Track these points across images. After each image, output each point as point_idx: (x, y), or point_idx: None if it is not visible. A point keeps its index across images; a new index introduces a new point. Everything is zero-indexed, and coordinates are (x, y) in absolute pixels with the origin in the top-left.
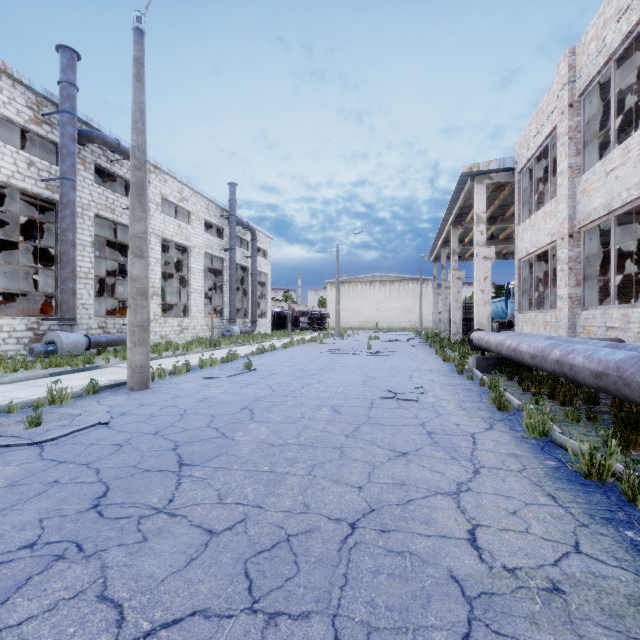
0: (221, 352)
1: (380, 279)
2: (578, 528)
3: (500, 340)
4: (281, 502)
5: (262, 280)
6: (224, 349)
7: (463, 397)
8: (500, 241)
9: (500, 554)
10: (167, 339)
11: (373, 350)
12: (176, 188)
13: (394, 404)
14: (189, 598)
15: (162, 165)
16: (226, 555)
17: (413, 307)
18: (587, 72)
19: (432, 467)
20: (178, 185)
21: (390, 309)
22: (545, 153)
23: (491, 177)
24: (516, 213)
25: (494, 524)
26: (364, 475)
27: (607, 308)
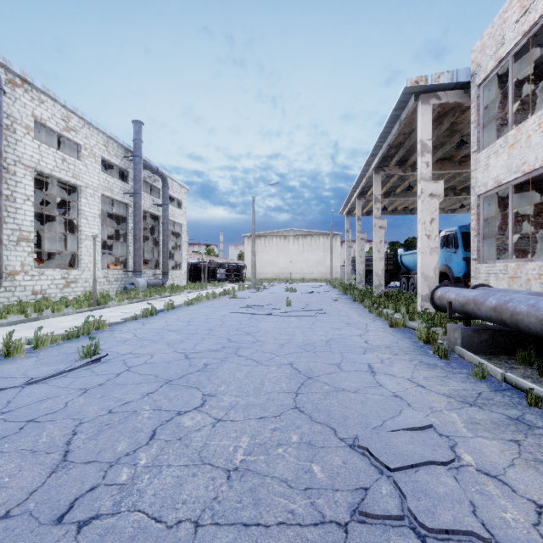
0: (99, 313)
1: (294, 233)
2: None
3: None
4: None
5: (177, 231)
6: (110, 308)
7: None
8: (413, 194)
9: None
10: (44, 295)
11: (293, 307)
12: (59, 113)
13: None
14: None
15: (34, 80)
16: None
17: (323, 260)
18: None
19: None
20: (62, 110)
21: (303, 261)
22: (518, 55)
23: (439, 96)
24: (473, 138)
25: None
26: None
27: None
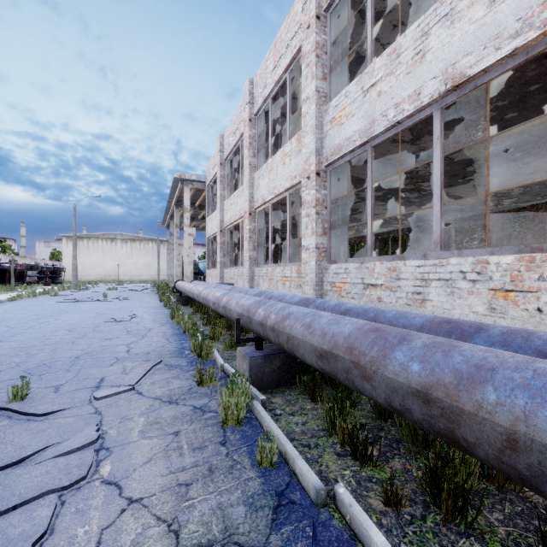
0: None
1: (122, 237)
2: (168, 343)
3: (183, 285)
4: (38, 359)
5: None
6: None
7: (158, 317)
8: None
9: (136, 351)
10: None
11: (109, 298)
12: None
13: (113, 324)
14: (0, 379)
15: None
16: (13, 372)
17: (153, 263)
18: (226, 151)
19: (123, 340)
20: None
21: (132, 264)
22: None
23: (193, 184)
24: (206, 210)
25: (139, 347)
26: (86, 346)
27: (232, 268)
